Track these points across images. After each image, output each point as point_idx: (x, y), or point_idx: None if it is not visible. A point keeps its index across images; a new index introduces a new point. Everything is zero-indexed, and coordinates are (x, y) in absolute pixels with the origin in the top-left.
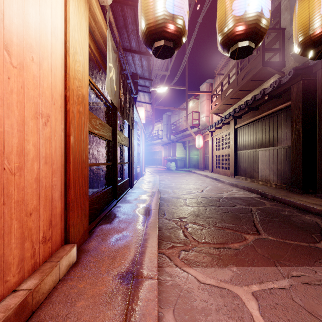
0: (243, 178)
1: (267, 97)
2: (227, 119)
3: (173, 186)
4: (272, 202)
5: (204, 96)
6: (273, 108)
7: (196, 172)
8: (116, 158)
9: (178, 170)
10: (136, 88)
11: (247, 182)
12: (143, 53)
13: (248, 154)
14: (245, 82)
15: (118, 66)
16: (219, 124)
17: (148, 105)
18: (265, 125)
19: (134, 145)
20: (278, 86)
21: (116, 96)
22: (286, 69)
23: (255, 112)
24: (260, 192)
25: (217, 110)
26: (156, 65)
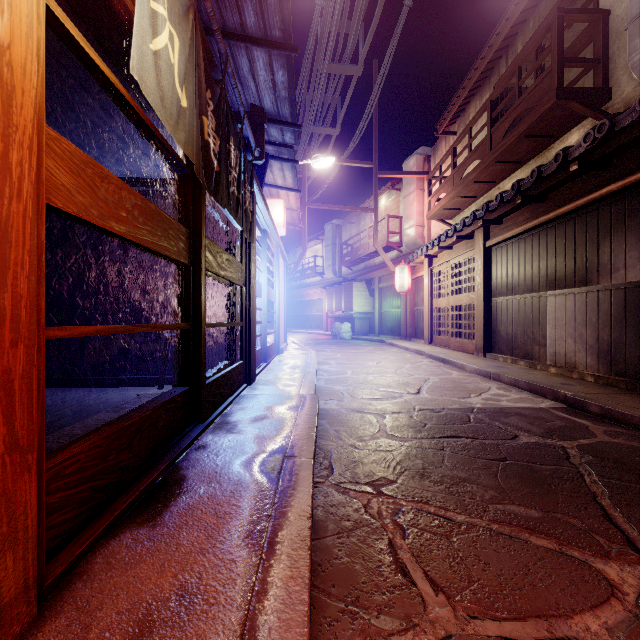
0: (508, 358)
1: (576, 167)
2: (466, 227)
3: (349, 379)
4: (607, 425)
5: (412, 183)
6: (587, 194)
7: (397, 343)
8: (202, 312)
9: (358, 339)
10: (260, 142)
11: (519, 368)
12: (274, 43)
13: (518, 304)
14: (511, 142)
15: (196, 41)
16: (448, 239)
17: (291, 195)
18: (564, 236)
19: (260, 283)
20: (606, 138)
21: (187, 126)
22: (613, 105)
23: (539, 207)
24: (564, 396)
25: (441, 211)
26: (310, 112)
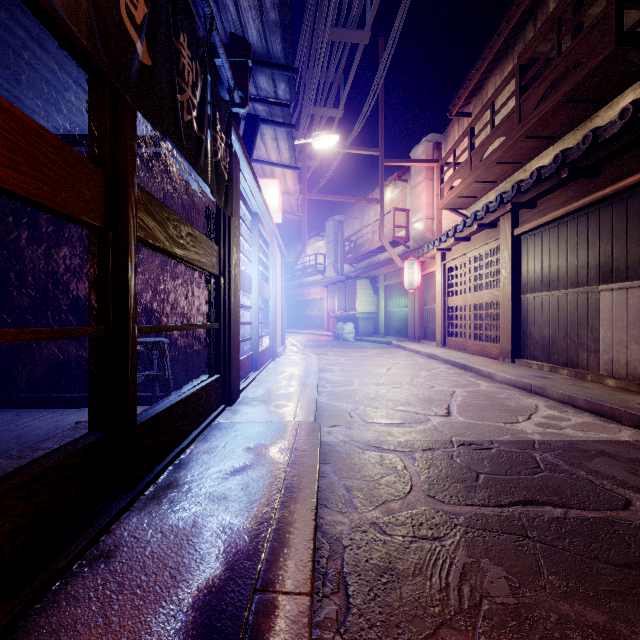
0: (544, 366)
1: None
2: (489, 214)
3: (357, 392)
4: None
5: (421, 172)
6: None
7: (406, 346)
8: (127, 308)
9: (362, 340)
10: (242, 83)
11: (564, 379)
12: None
13: (558, 301)
14: (548, 109)
15: None
16: (466, 229)
17: (288, 174)
18: (625, 216)
19: (250, 276)
20: None
21: None
22: None
23: (587, 183)
24: None
25: (455, 200)
26: (310, 87)
